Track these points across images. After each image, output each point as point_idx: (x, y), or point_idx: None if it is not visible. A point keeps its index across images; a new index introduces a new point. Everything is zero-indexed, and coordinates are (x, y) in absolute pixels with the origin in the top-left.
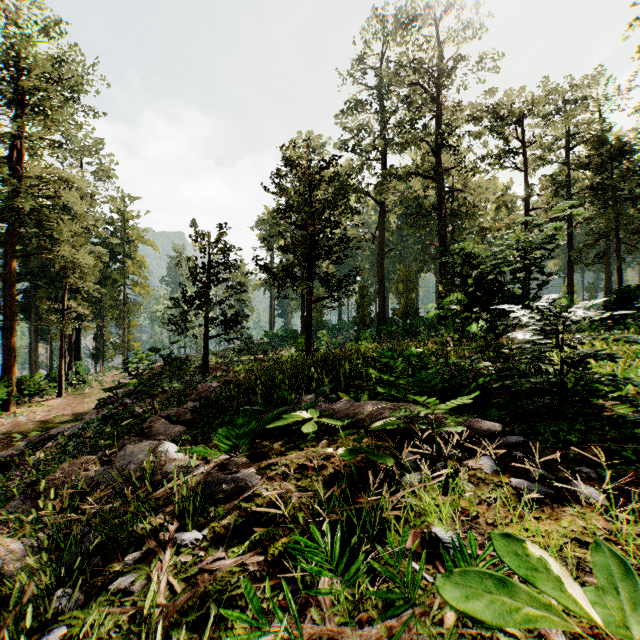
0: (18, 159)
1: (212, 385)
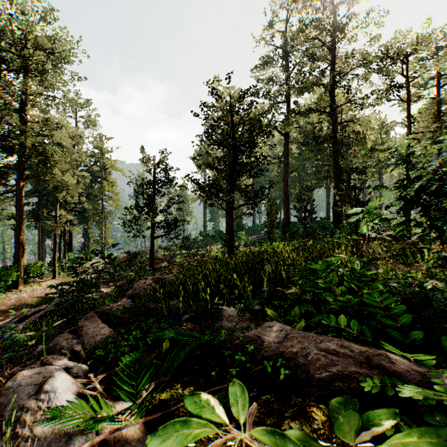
0: (25, 109)
1: (146, 282)
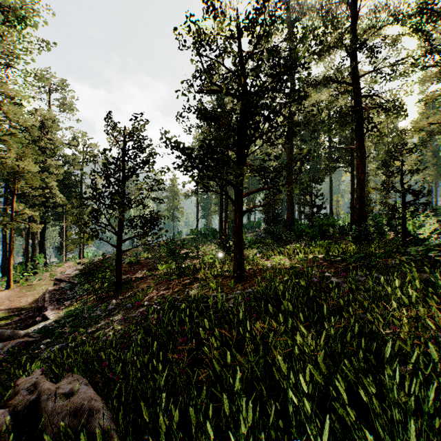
0: None
1: None
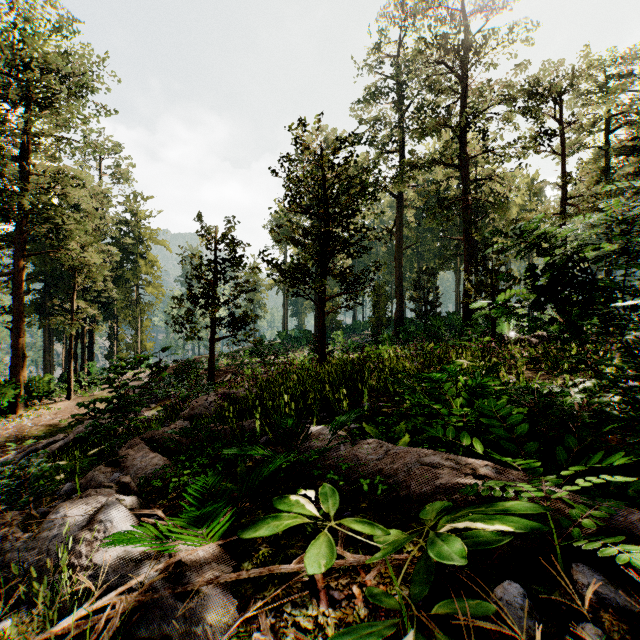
0: (26, 156)
1: (208, 399)
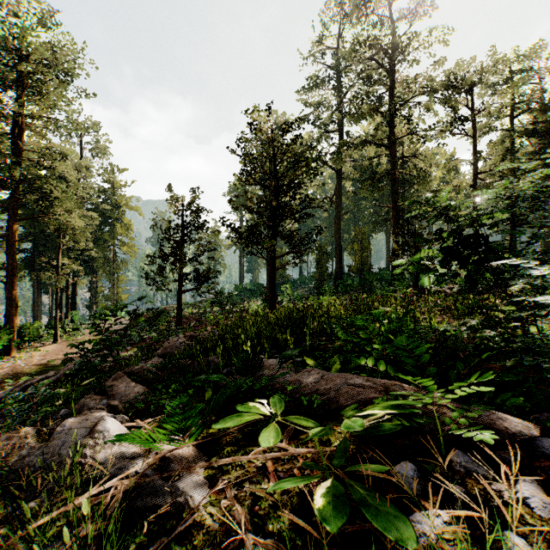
0: (19, 134)
1: (178, 340)
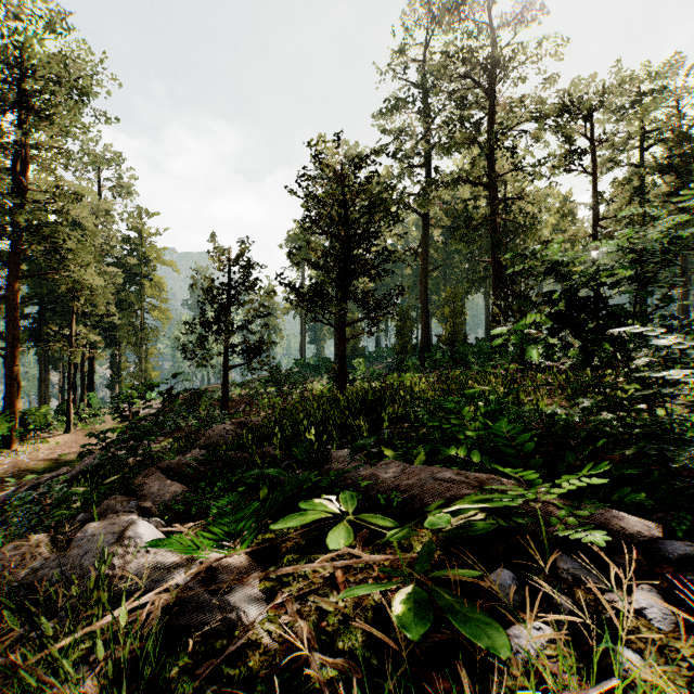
0: (21, 169)
1: (224, 428)
